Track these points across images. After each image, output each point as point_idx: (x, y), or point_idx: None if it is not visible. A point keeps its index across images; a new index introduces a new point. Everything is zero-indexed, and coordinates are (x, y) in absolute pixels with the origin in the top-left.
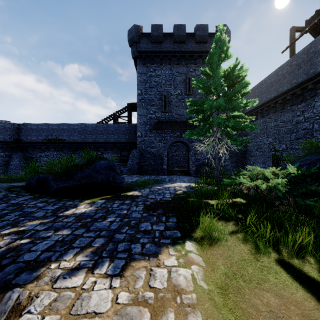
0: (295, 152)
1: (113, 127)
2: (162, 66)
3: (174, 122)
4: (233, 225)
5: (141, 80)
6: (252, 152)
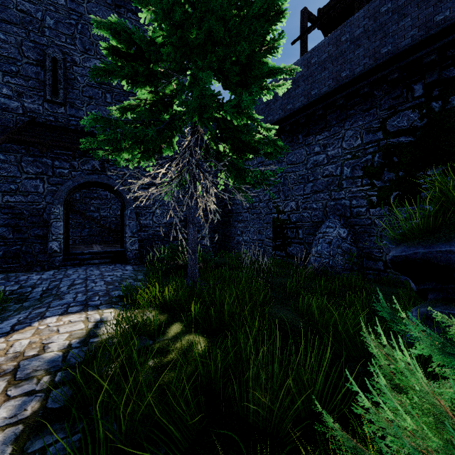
0: (312, 215)
1: None
2: None
3: (82, 133)
4: None
5: None
6: (239, 214)
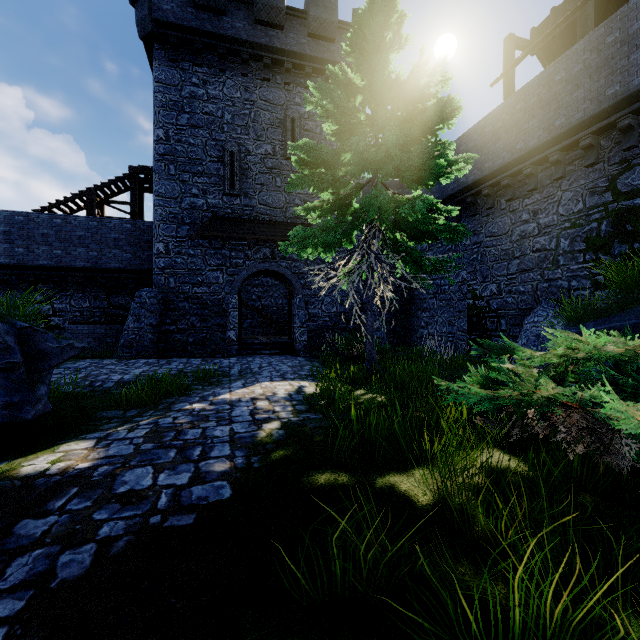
0: (518, 300)
1: (85, 226)
2: (225, 77)
3: (255, 222)
4: None
5: (166, 103)
6: (424, 301)
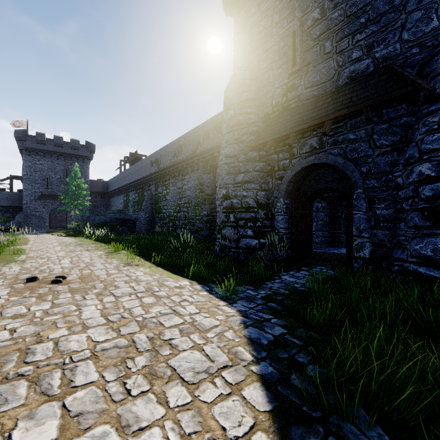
0: None
1: None
2: (45, 158)
3: (55, 195)
4: (61, 232)
5: (27, 166)
6: None
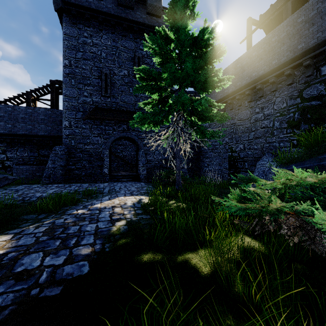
0: (253, 153)
1: (25, 111)
2: (102, 33)
3: (118, 111)
4: None
5: (70, 46)
6: (206, 153)
